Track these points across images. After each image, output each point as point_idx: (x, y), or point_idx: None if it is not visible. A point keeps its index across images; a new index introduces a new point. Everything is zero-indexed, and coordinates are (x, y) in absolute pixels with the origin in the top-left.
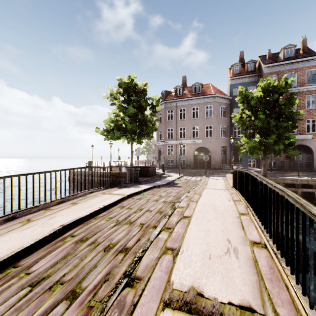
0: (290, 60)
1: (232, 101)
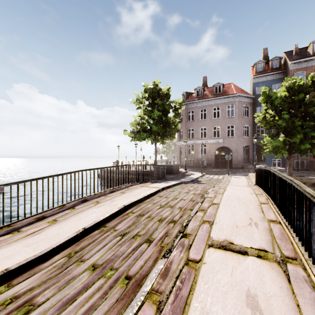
0: None
1: (255, 100)
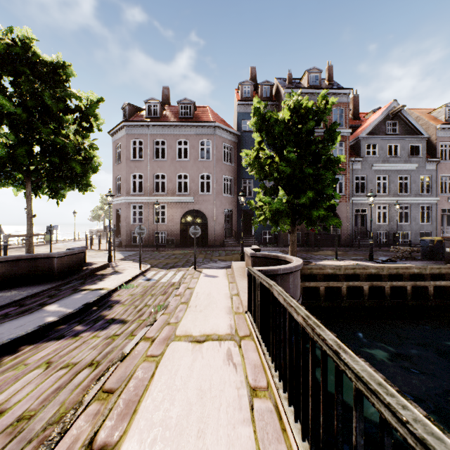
0: (316, 90)
1: (240, 139)
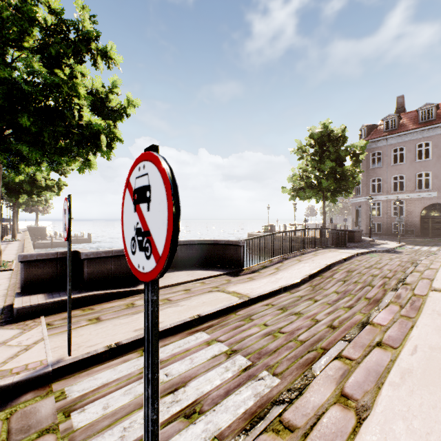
0: None
1: None
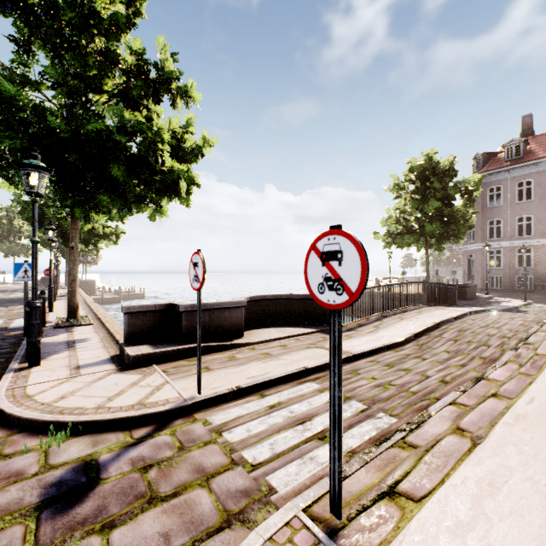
0: None
1: None
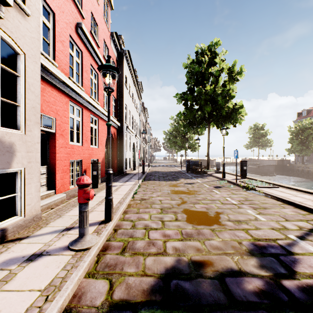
0: None
1: None
